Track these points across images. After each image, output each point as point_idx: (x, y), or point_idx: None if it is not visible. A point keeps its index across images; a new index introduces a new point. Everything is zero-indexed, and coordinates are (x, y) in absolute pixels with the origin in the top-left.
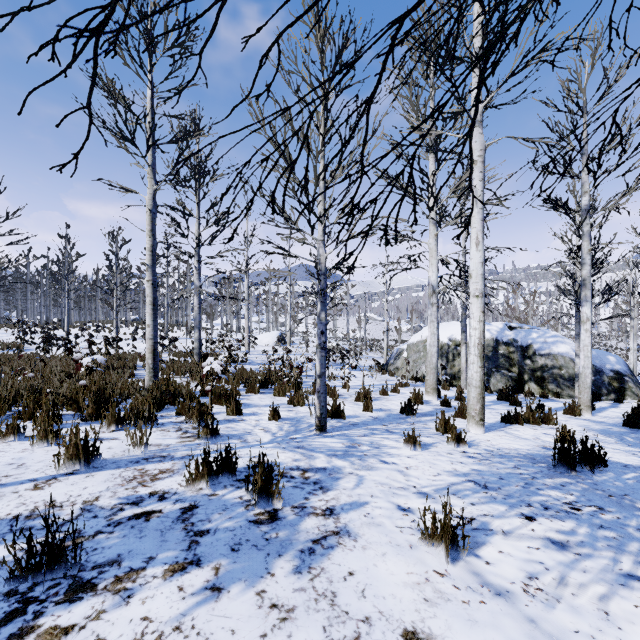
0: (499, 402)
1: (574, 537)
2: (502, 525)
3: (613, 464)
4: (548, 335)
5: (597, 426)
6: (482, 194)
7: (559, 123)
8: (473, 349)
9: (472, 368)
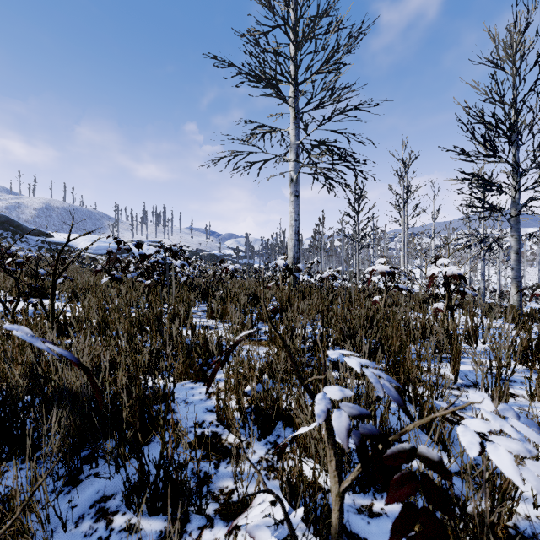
0: None
1: None
2: None
3: None
4: None
5: None
6: None
7: None
8: None
9: None
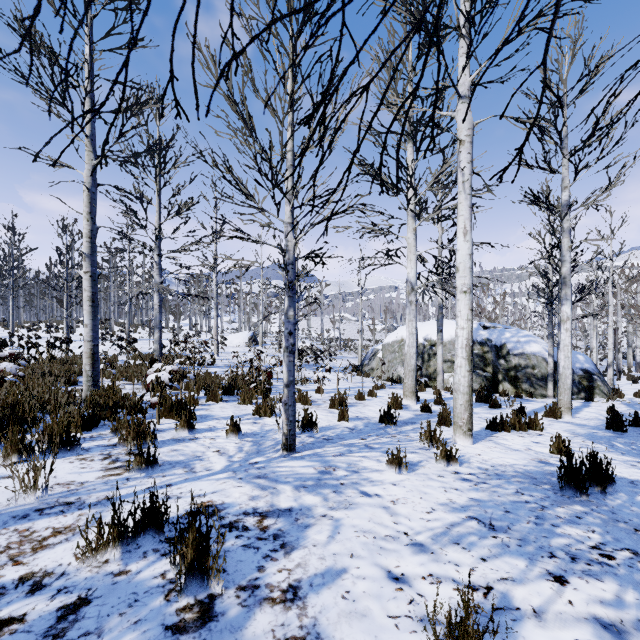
0: (478, 404)
1: (626, 612)
2: (530, 597)
3: (619, 481)
4: (521, 334)
5: (582, 430)
6: (470, 178)
7: (540, 115)
8: (460, 351)
9: (459, 372)
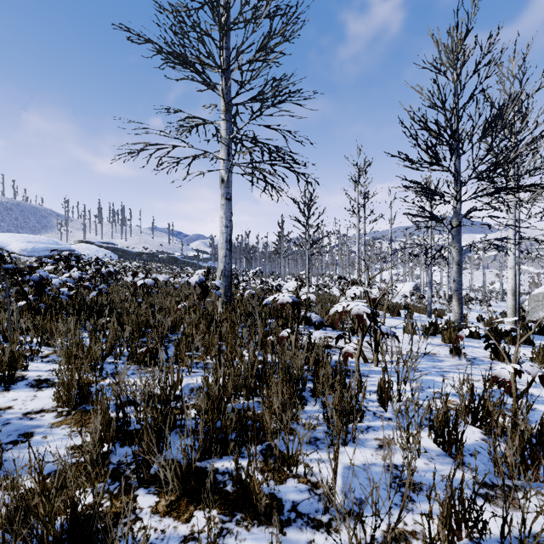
0: None
1: None
2: None
3: None
4: None
5: None
6: (513, 223)
7: None
8: (508, 292)
9: (508, 300)
